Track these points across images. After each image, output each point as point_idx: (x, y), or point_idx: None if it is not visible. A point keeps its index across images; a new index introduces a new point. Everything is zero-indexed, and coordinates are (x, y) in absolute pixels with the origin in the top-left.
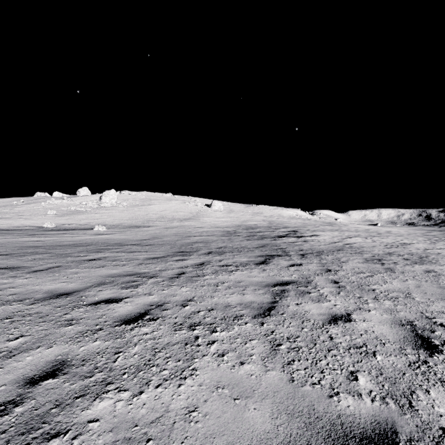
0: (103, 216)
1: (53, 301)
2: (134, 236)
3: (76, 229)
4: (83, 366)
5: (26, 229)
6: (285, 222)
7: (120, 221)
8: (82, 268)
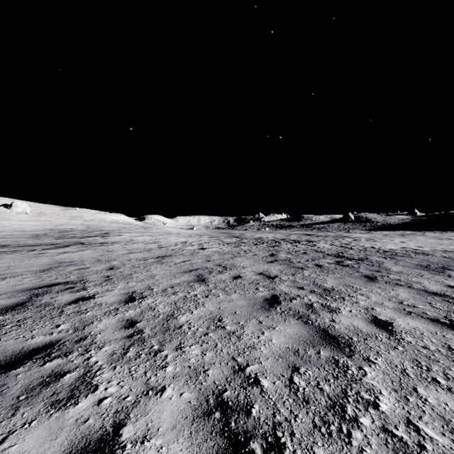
0: None
1: None
2: None
3: None
4: None
5: None
6: (105, 226)
7: None
8: None
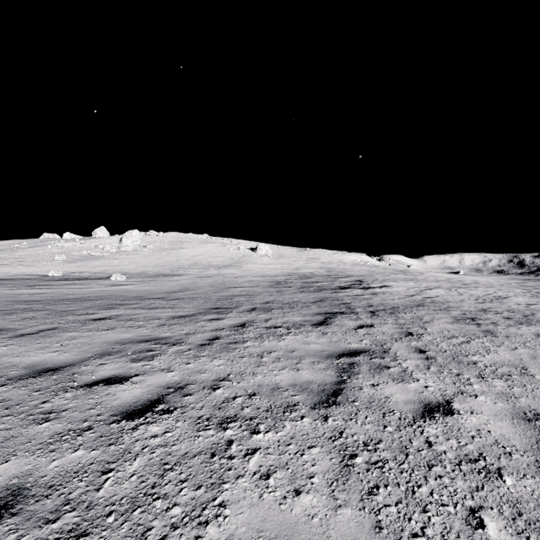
0: (123, 262)
1: (32, 381)
2: (160, 287)
3: (89, 279)
4: (48, 499)
5: (26, 279)
6: (347, 269)
7: (144, 268)
8: (84, 331)
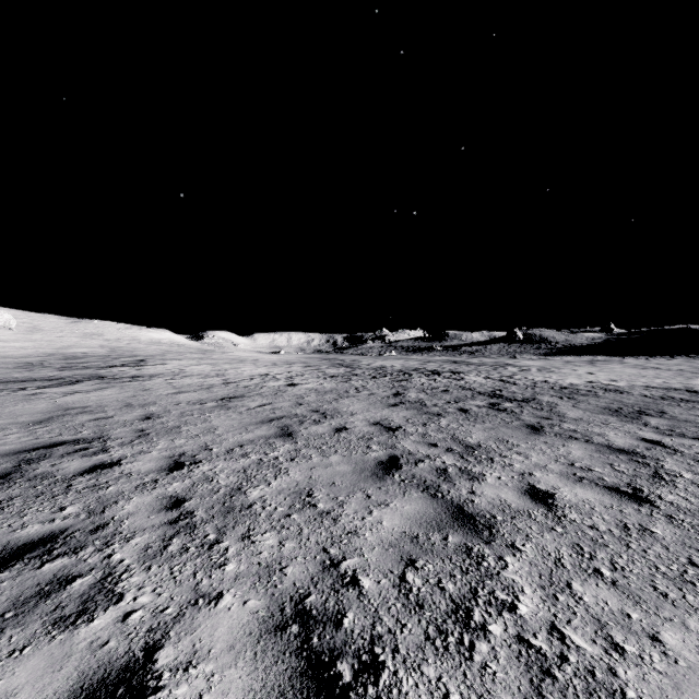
0: None
1: None
2: None
3: None
4: None
5: None
6: (139, 349)
7: None
8: None
